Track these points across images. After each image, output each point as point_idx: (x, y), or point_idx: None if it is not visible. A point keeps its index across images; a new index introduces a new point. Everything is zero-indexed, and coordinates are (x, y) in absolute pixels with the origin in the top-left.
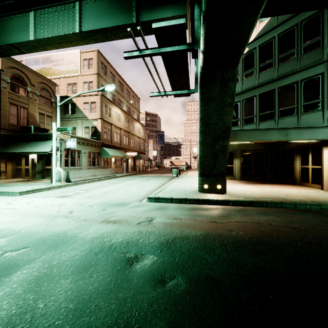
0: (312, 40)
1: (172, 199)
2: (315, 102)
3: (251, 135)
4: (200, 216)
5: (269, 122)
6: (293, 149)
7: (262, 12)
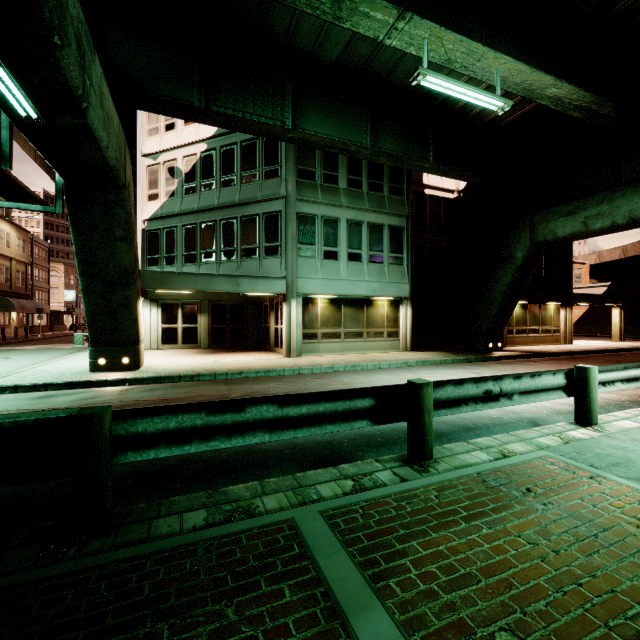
0: (273, 166)
1: (17, 387)
2: (275, 245)
3: (191, 281)
4: (40, 404)
5: (232, 263)
6: (269, 302)
7: (187, 114)
